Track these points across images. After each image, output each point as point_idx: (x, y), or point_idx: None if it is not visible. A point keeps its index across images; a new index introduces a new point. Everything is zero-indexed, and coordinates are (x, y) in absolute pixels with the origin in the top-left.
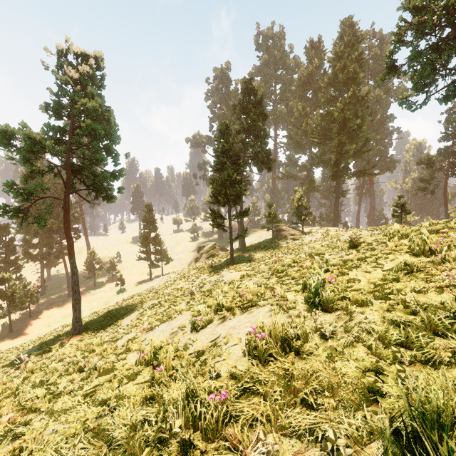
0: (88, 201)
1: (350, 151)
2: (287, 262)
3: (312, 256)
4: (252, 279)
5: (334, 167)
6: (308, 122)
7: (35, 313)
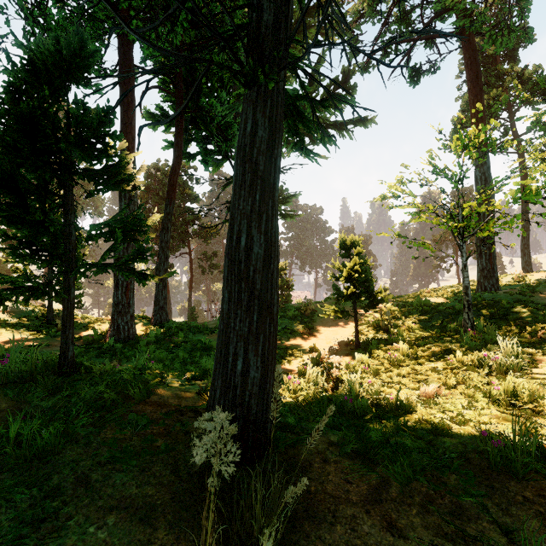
0: None
1: None
2: None
3: None
4: None
5: None
6: None
7: None
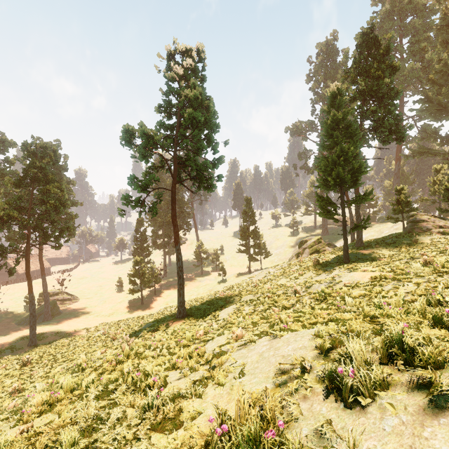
0: (192, 191)
1: None
2: None
3: None
4: (405, 285)
5: None
6: None
7: (158, 291)
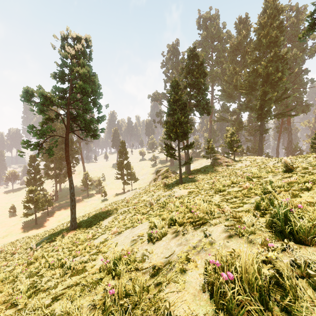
0: (81, 138)
1: (272, 98)
2: (227, 183)
3: (249, 178)
4: (198, 196)
5: (259, 110)
6: (238, 78)
7: (51, 212)
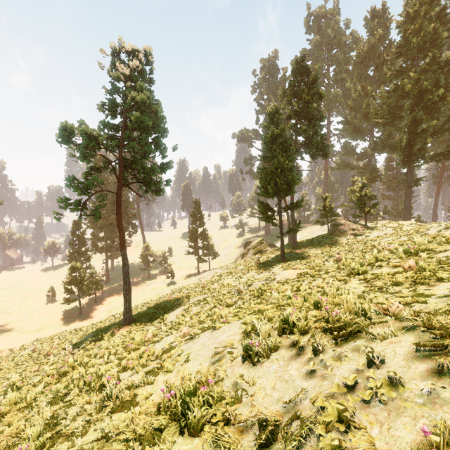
0: (139, 194)
1: (428, 129)
2: (367, 260)
3: (409, 252)
4: (316, 280)
5: (406, 150)
6: (370, 102)
7: (100, 299)
